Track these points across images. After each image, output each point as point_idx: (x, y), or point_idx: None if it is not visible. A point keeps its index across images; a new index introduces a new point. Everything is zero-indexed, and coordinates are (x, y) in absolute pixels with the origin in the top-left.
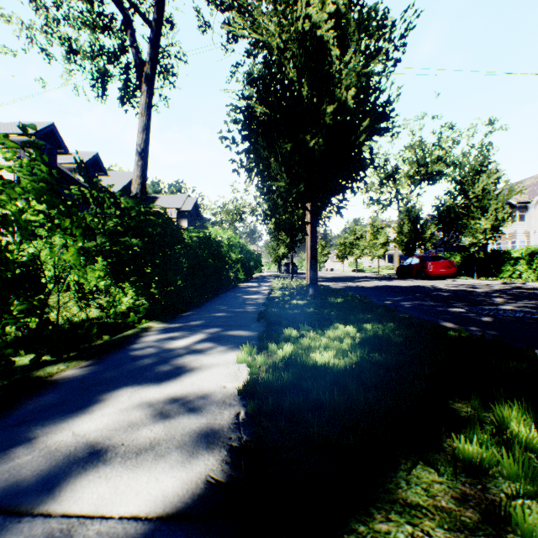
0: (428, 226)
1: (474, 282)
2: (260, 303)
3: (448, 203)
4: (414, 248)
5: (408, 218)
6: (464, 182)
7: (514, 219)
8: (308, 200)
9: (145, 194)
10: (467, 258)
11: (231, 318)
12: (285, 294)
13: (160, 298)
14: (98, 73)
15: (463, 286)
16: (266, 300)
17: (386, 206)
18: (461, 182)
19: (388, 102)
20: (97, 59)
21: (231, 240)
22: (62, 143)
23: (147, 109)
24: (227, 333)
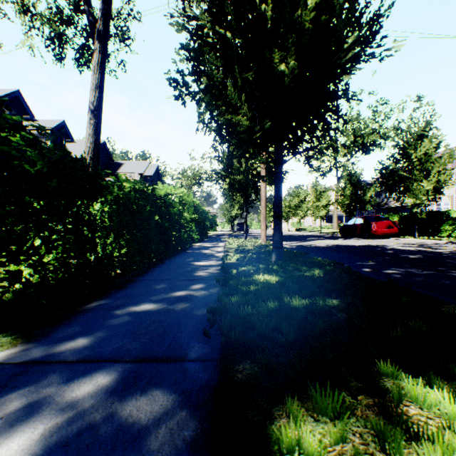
0: (368, 189)
1: (418, 240)
2: (212, 277)
3: (391, 166)
4: (355, 209)
5: (349, 182)
6: (407, 147)
7: (453, 182)
8: (273, 144)
9: (99, 153)
10: (405, 218)
11: (159, 320)
12: (243, 259)
13: (38, 283)
14: (55, 36)
15: (417, 245)
16: (221, 270)
17: (326, 173)
18: (404, 147)
19: (378, 17)
20: (55, 23)
21: (184, 199)
22: (28, 109)
23: (100, 67)
24: (116, 410)
